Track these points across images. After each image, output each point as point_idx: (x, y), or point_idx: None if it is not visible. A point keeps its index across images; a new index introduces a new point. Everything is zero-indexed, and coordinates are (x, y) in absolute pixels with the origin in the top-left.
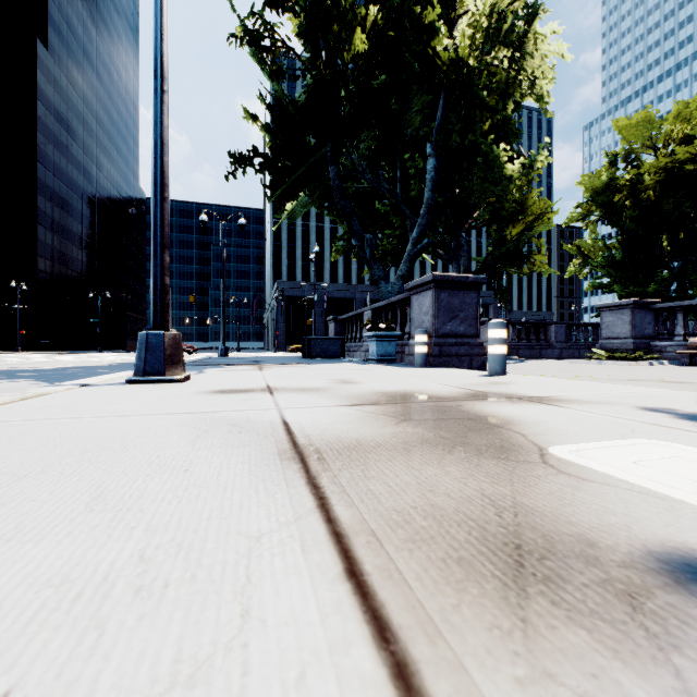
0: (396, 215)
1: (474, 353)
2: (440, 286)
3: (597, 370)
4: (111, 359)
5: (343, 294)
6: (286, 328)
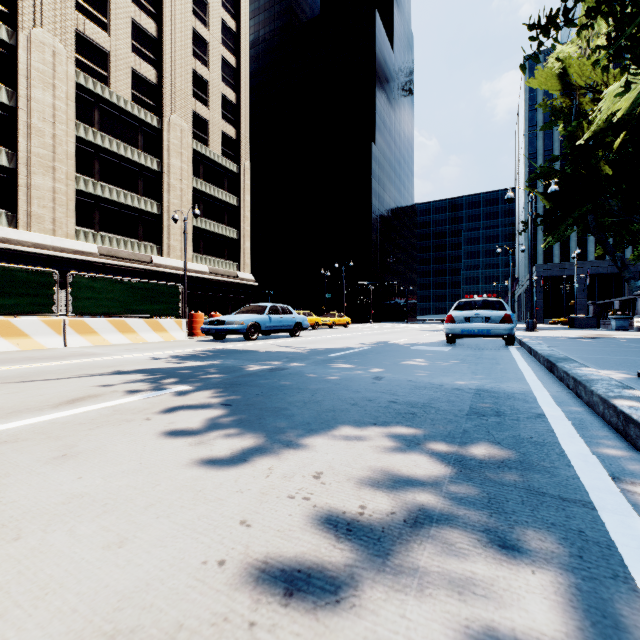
0: None
1: None
2: None
3: None
4: None
5: (610, 269)
6: (544, 304)
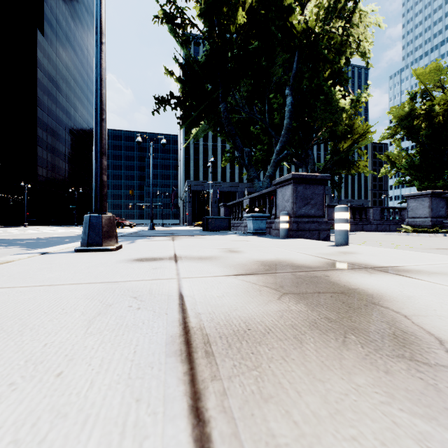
0: (265, 135)
1: (321, 228)
2: (297, 182)
3: (409, 240)
4: (80, 231)
5: (229, 189)
6: (193, 211)
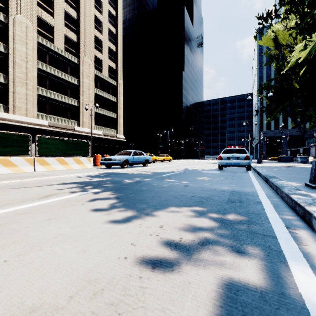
0: None
1: None
2: None
3: None
4: None
5: (298, 133)
6: (266, 150)
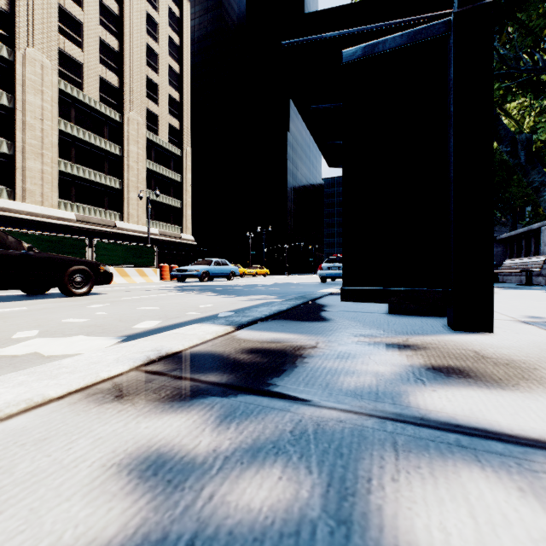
0: None
1: None
2: None
3: None
4: None
5: None
6: None
